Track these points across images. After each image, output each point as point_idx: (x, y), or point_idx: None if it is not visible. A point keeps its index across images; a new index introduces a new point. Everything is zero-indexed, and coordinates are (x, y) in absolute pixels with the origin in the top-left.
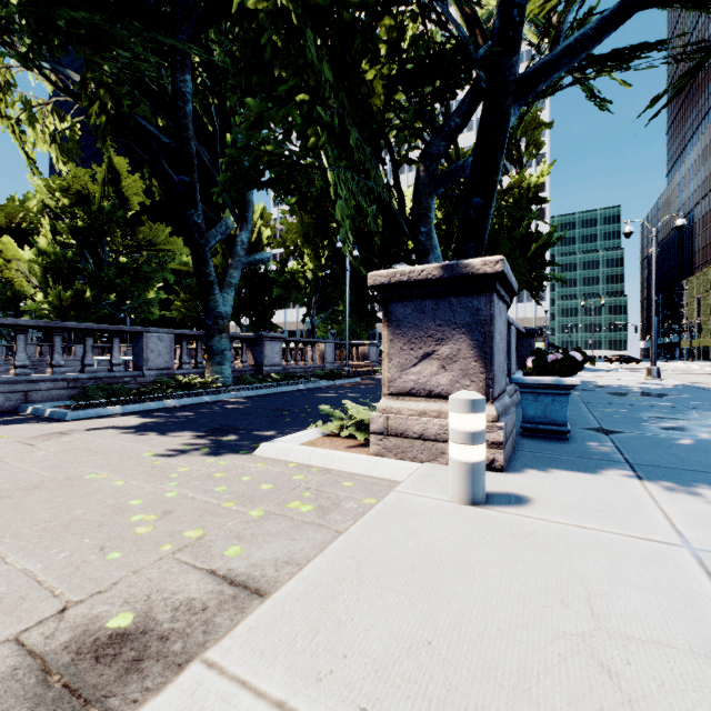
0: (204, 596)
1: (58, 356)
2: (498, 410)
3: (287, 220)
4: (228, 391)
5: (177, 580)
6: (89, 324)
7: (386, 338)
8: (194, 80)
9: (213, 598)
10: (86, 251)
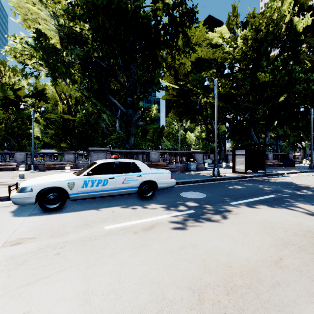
0: None
1: None
2: None
3: None
4: None
5: None
6: None
7: None
8: None
9: None
10: None
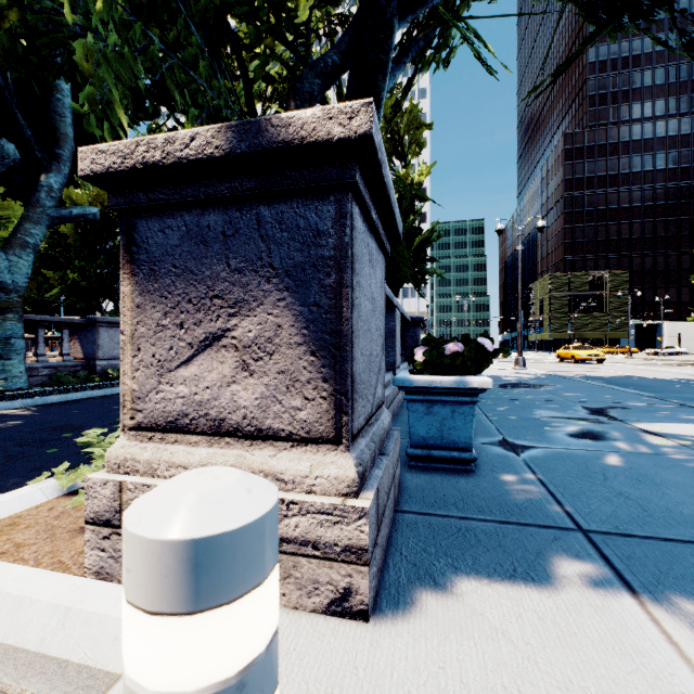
0: None
1: None
2: (362, 461)
3: None
4: (9, 398)
5: None
6: None
7: (127, 300)
8: None
9: None
10: None
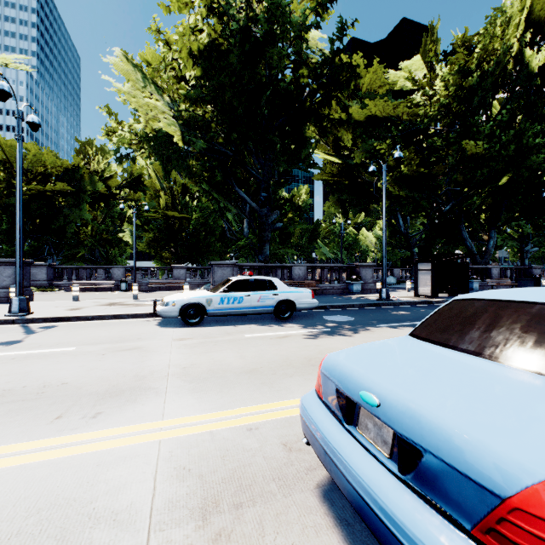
0: None
1: None
2: None
3: None
4: None
5: None
6: None
7: None
8: None
9: None
10: None
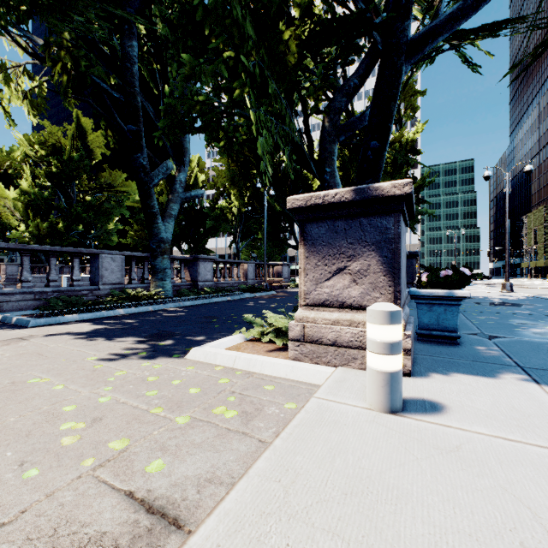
0: (117, 528)
1: (26, 273)
2: (404, 319)
3: (217, 167)
4: (168, 302)
5: (90, 506)
6: (53, 247)
7: (302, 255)
8: (141, 49)
9: (126, 531)
10: (59, 191)
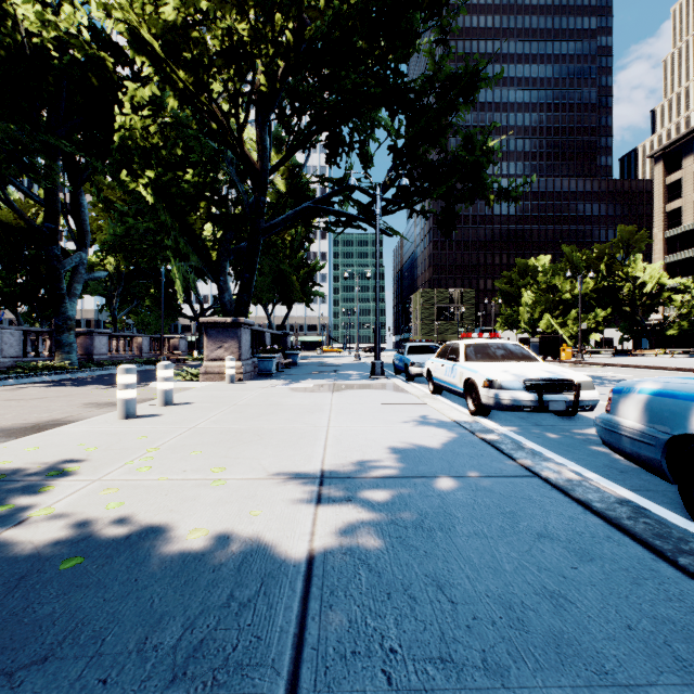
0: None
1: None
2: (243, 363)
3: None
4: (80, 372)
5: None
6: None
7: (206, 341)
8: None
9: None
10: None
